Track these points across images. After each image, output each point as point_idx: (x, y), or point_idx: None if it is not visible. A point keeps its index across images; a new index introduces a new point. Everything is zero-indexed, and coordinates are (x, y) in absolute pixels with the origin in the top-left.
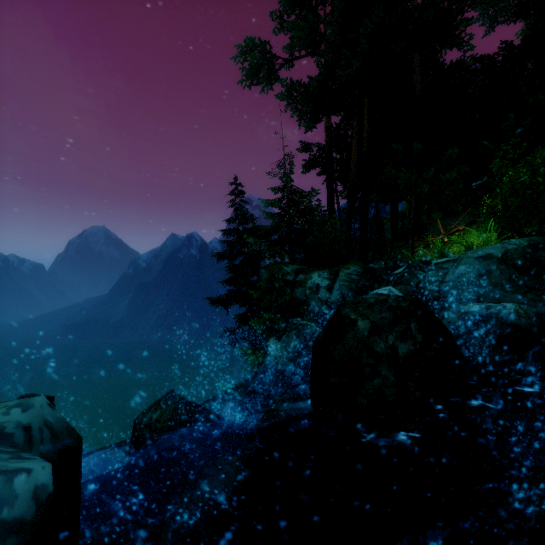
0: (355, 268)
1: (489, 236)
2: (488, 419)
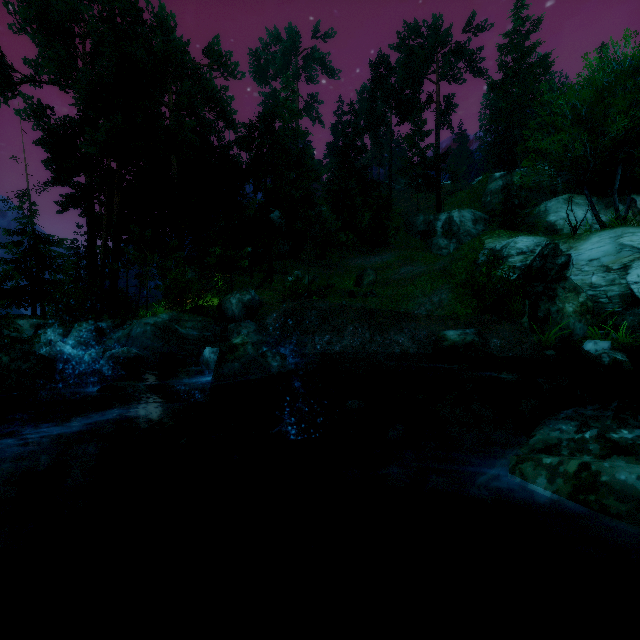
0: (87, 326)
1: (217, 300)
2: None
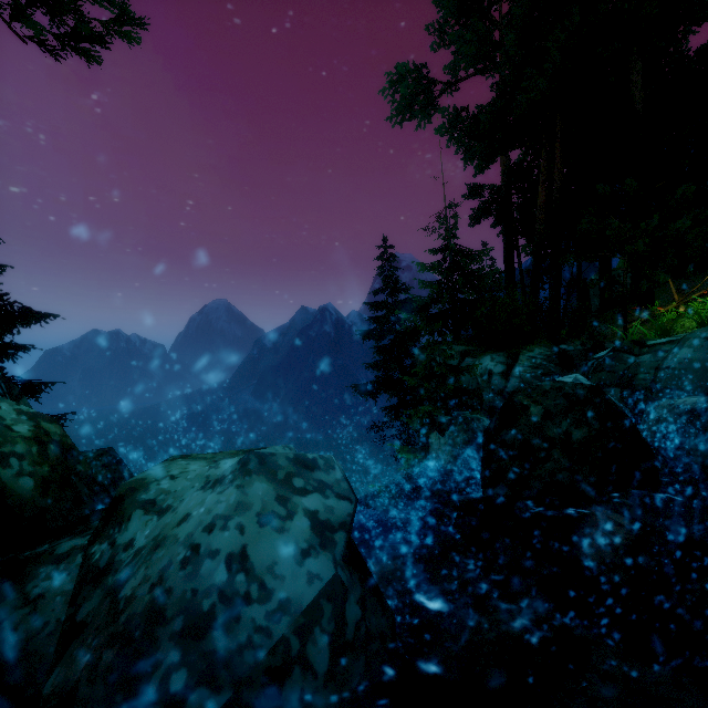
0: (541, 350)
1: None
2: (696, 527)
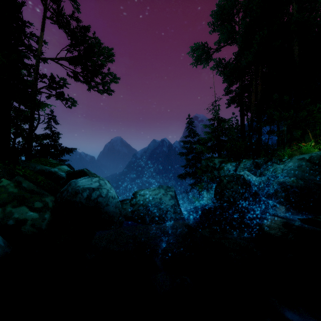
0: (248, 162)
1: None
2: (275, 215)
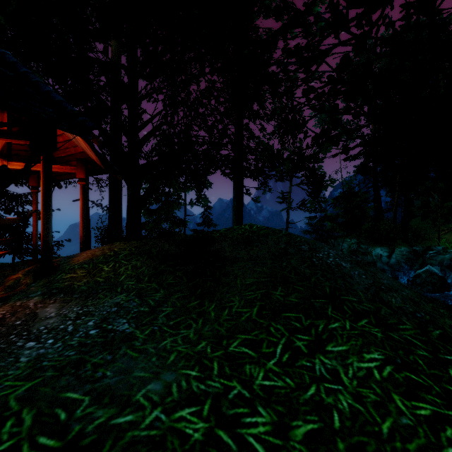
0: (404, 248)
1: None
2: None
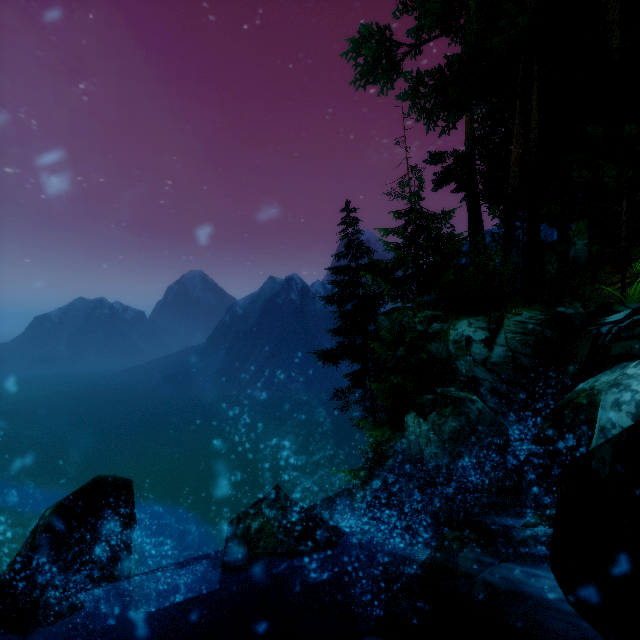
0: (531, 314)
1: None
2: None
